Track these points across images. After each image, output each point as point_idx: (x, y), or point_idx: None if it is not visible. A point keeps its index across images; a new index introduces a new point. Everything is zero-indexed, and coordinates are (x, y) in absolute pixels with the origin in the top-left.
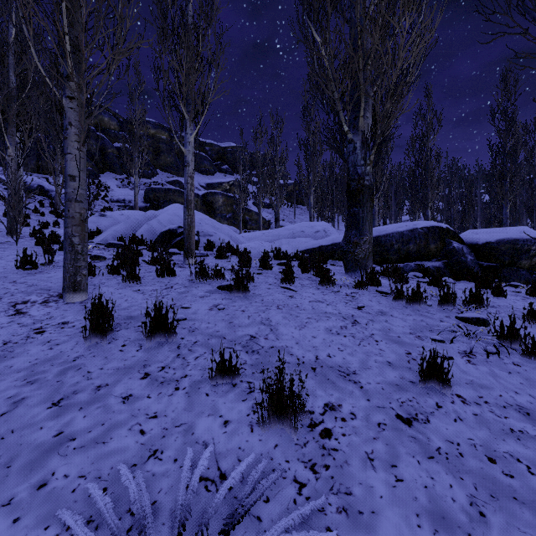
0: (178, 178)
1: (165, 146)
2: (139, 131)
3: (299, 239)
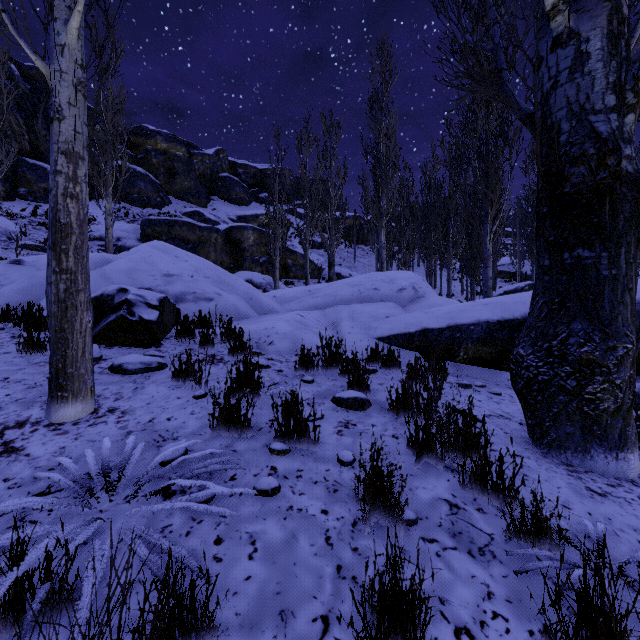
0: (199, 209)
1: (181, 165)
2: (145, 145)
3: (373, 306)
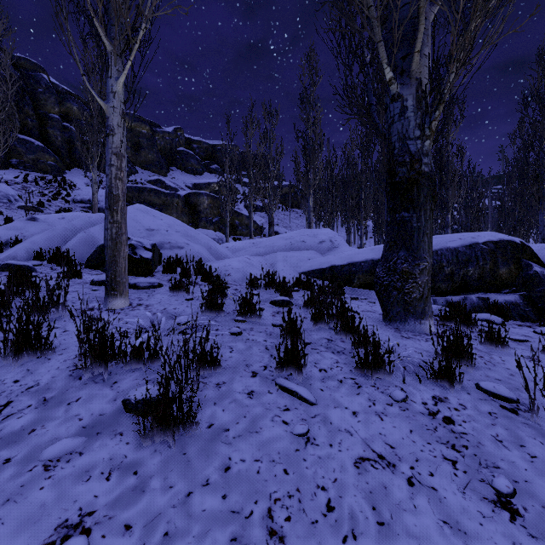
0: (160, 177)
1: (146, 141)
2: None
3: (300, 252)
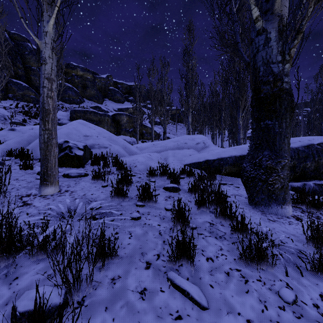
0: (98, 105)
1: (90, 83)
2: (71, 73)
3: (183, 150)
